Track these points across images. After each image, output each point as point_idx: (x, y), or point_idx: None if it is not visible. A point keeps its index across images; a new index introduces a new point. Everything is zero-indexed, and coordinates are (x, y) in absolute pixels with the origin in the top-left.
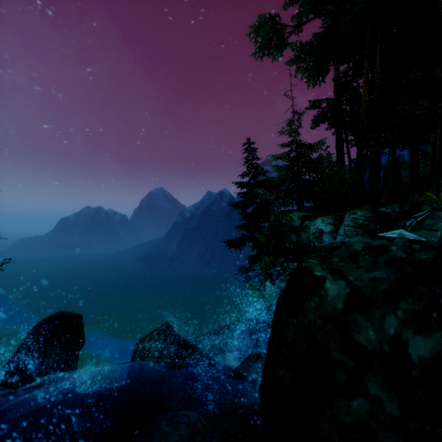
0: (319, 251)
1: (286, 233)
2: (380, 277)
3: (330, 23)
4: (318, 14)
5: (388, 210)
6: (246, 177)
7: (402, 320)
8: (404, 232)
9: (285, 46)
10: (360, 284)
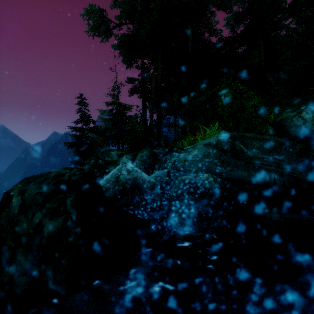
0: (31, 178)
1: (103, 166)
2: (41, 192)
3: (132, 31)
4: (131, 22)
5: (157, 151)
6: (79, 123)
7: (45, 214)
8: (128, 164)
9: (110, 35)
10: (27, 197)
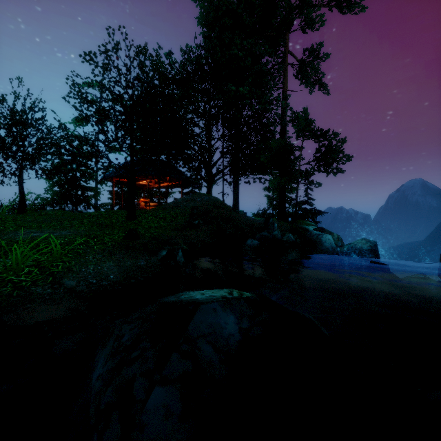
0: None
1: None
2: None
3: None
4: None
5: None
6: None
7: None
8: None
9: None
10: None
